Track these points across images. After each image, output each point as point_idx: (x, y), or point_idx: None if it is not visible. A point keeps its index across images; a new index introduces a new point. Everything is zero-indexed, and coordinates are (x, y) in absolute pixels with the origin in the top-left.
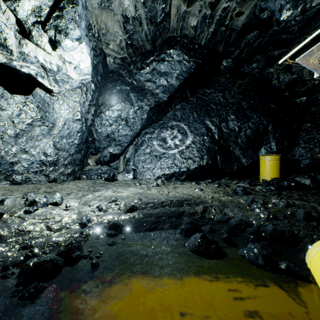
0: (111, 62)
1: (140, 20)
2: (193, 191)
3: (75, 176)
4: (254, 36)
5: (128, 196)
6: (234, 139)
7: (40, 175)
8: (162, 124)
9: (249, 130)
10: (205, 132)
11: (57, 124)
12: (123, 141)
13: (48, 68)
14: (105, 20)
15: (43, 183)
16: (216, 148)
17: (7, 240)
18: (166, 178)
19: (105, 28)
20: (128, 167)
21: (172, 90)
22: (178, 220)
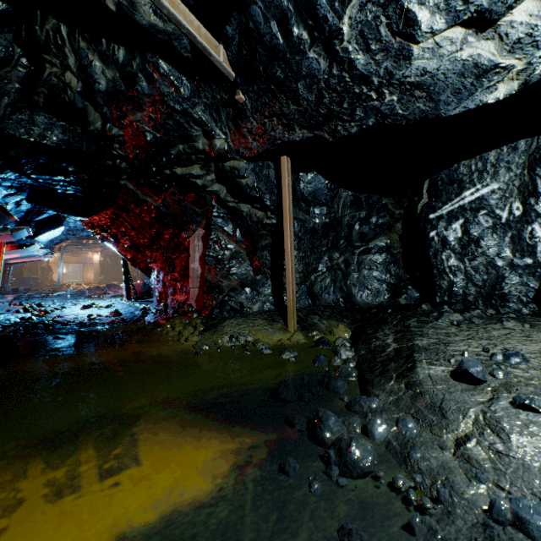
0: None
1: None
2: None
3: None
4: None
5: None
6: None
7: None
8: None
9: None
10: None
11: None
12: None
13: None
14: None
15: None
16: None
17: (416, 401)
18: None
19: None
20: None
21: None
22: None
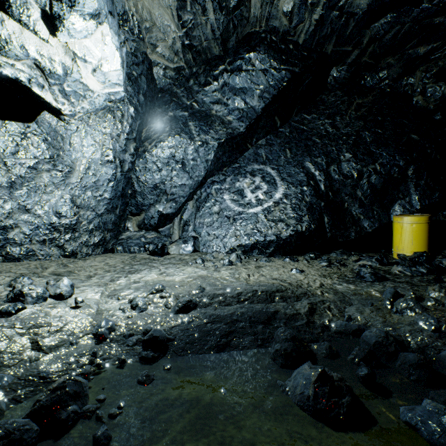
0: (161, 75)
1: (204, 3)
2: (288, 274)
3: (106, 248)
4: (386, 23)
5: (183, 282)
6: (351, 190)
7: (50, 247)
8: (238, 168)
9: (376, 175)
10: (305, 180)
11: (77, 169)
12: (179, 194)
13: (47, 70)
14: (150, 7)
15: (55, 258)
16: (322, 204)
17: None
18: (244, 251)
19: (149, 19)
20: (186, 234)
21: (253, 116)
22: (267, 329)
